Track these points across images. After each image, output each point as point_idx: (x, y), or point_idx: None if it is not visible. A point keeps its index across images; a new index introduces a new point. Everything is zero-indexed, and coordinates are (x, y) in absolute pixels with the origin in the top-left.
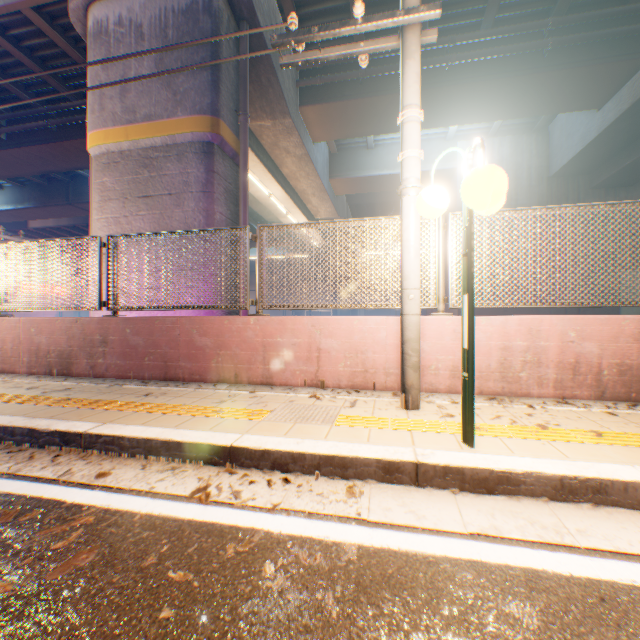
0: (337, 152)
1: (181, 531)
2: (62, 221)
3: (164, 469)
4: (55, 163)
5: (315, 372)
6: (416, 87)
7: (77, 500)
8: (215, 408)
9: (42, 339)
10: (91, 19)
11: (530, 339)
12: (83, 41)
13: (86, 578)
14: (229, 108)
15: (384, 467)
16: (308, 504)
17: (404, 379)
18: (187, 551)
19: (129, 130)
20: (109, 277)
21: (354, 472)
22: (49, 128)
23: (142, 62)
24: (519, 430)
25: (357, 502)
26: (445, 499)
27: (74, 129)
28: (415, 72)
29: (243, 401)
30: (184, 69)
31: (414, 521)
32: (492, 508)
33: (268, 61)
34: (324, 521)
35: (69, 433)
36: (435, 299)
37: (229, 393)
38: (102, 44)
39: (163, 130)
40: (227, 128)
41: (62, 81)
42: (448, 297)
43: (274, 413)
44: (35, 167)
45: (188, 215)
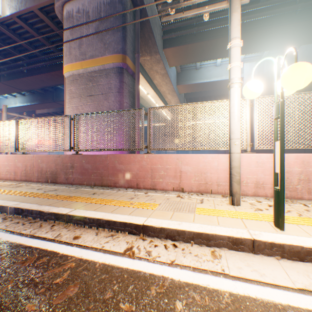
0: (180, 72)
1: (122, 275)
2: (50, 110)
3: (107, 235)
4: (48, 82)
5: (178, 183)
6: (238, 27)
7: (65, 252)
8: (129, 202)
9: (43, 165)
10: (65, 11)
11: (303, 167)
12: (61, 23)
13: (74, 304)
14: (130, 50)
15: (232, 241)
16: (191, 262)
17: (231, 188)
18: (128, 290)
19: (83, 63)
20: (74, 135)
21: (214, 243)
22: (45, 66)
23: (89, 30)
24: (306, 220)
25: (219, 262)
26: (273, 263)
27: (56, 66)
28: (238, 19)
29: (142, 198)
30: (111, 28)
31: (259, 277)
32: (306, 271)
33: (149, 26)
34: (203, 274)
35: (58, 214)
36: (246, 144)
37: (134, 193)
38: (70, 22)
39: (99, 62)
40: (129, 60)
41: (51, 43)
42: (253, 143)
43: (161, 205)
44: (39, 85)
45: (111, 104)
